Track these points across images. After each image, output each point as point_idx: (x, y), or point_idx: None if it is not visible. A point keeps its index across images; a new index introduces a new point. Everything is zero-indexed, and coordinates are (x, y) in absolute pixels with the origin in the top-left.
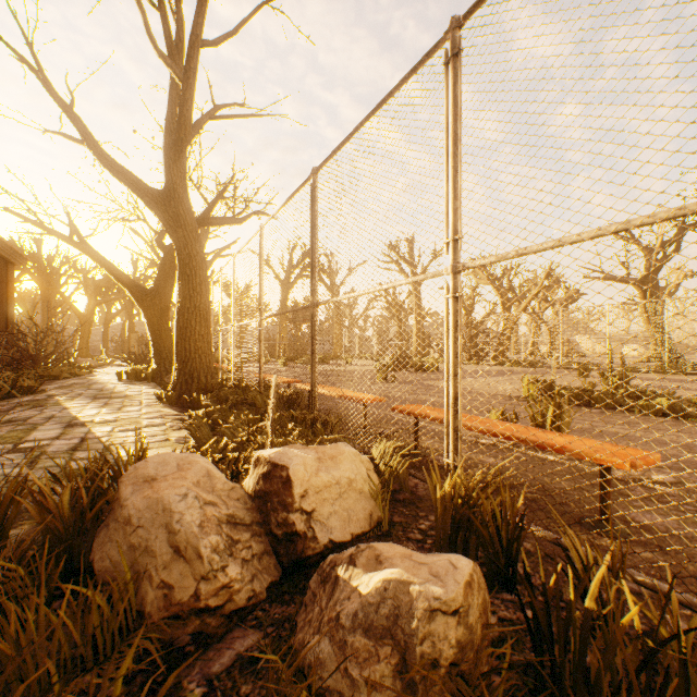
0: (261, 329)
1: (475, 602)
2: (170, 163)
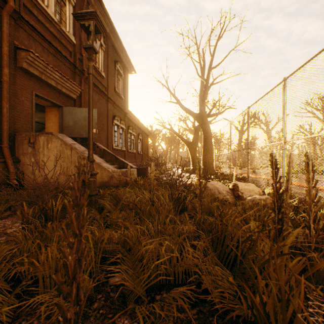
0: (230, 155)
1: (268, 200)
2: (200, 105)
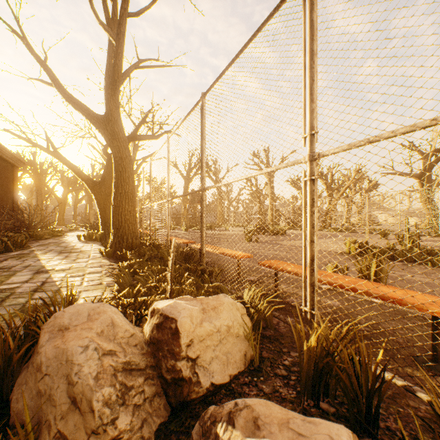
0: (168, 207)
1: None
2: (108, 97)
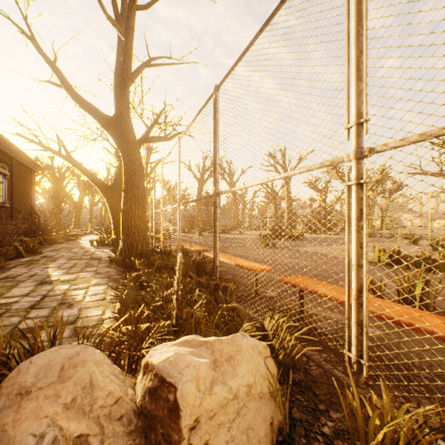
0: (179, 212)
1: None
2: (118, 97)
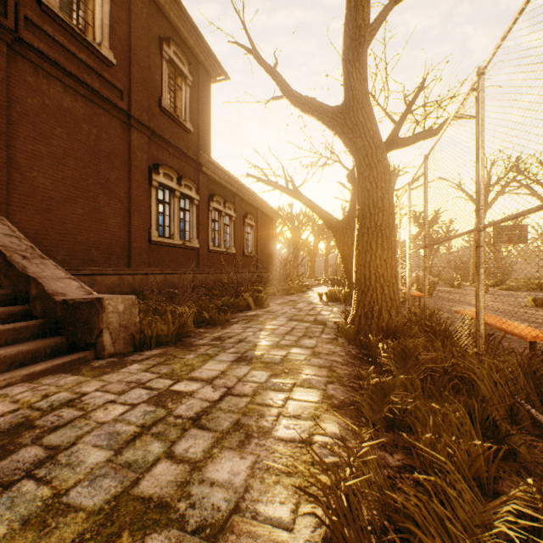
0: (479, 246)
1: None
2: (348, 69)
